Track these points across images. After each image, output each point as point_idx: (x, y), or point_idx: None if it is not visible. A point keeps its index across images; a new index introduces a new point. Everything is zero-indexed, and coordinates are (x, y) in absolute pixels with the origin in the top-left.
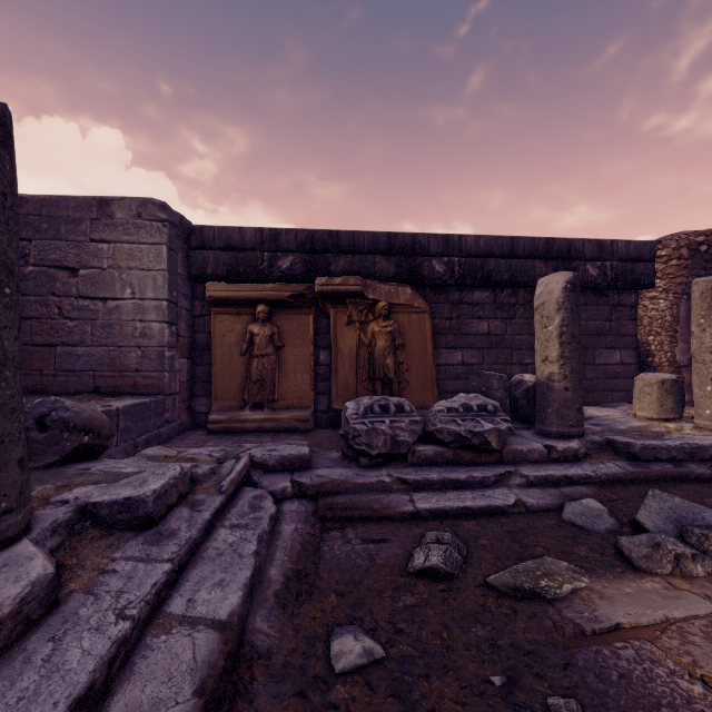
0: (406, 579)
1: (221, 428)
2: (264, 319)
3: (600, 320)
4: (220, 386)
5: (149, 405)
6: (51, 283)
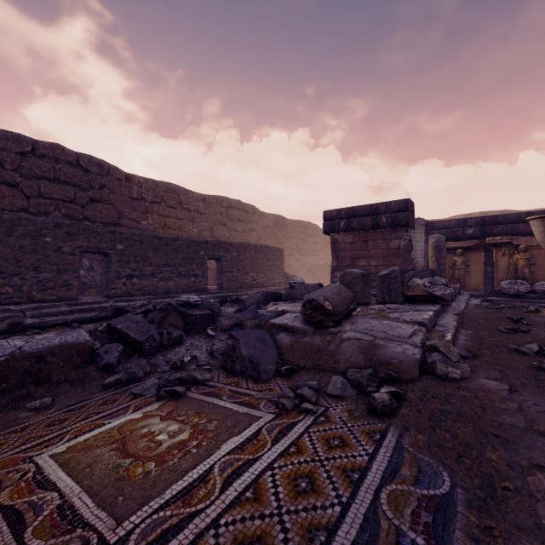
0: None
1: None
2: (460, 255)
3: None
4: None
5: None
6: None
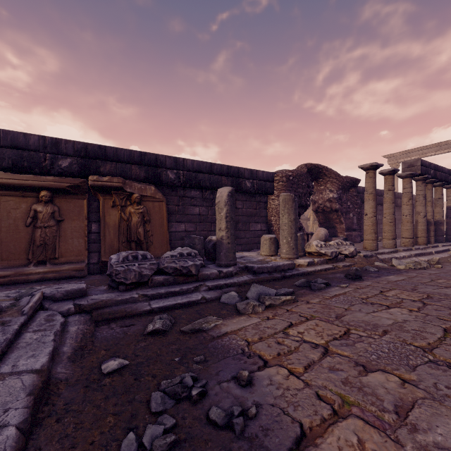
0: (143, 337)
1: (7, 281)
2: (46, 201)
3: (252, 209)
4: (6, 250)
5: None
6: None
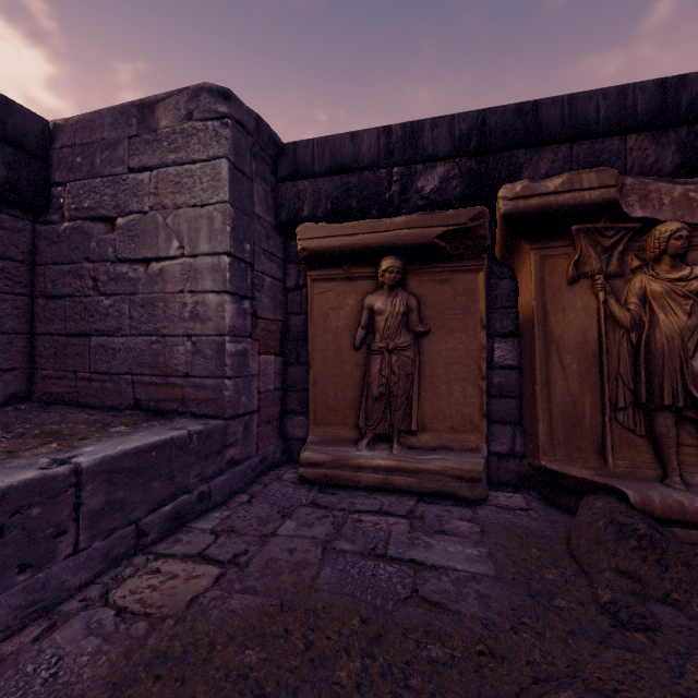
0: None
1: (320, 476)
2: (392, 284)
3: None
4: (321, 401)
5: (186, 442)
6: (86, 242)
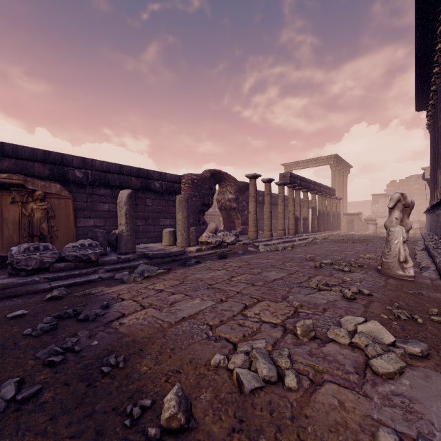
0: (42, 302)
1: None
2: None
3: (161, 206)
4: None
5: None
6: None
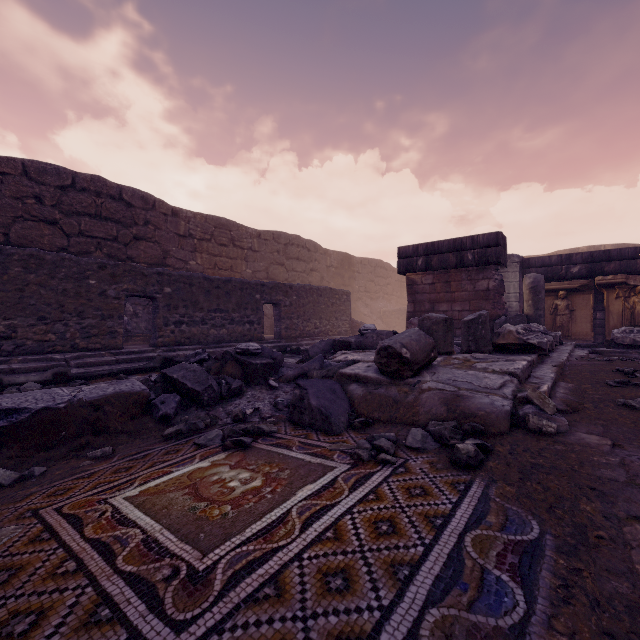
0: None
1: None
2: (563, 298)
3: None
4: None
5: None
6: None
